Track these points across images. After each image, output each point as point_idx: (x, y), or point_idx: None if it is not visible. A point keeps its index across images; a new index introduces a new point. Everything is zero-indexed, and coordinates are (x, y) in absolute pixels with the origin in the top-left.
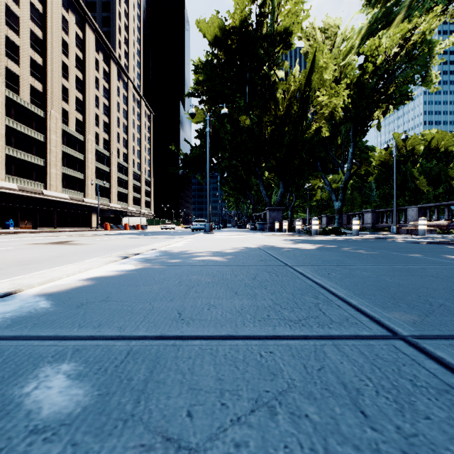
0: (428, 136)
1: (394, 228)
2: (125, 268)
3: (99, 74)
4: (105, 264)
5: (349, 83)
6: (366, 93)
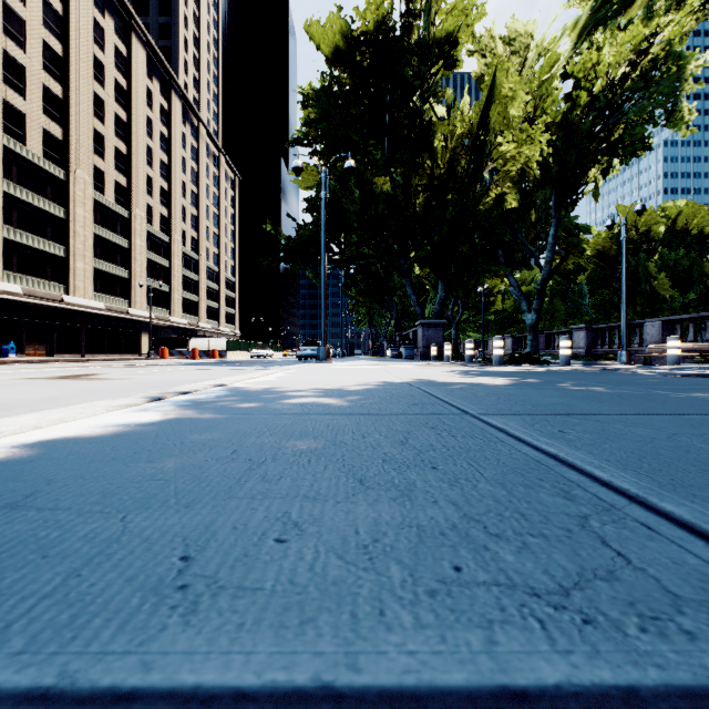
0: (672, 211)
1: (622, 354)
2: (140, 419)
3: (153, 112)
4: (105, 412)
5: (549, 124)
6: (577, 139)
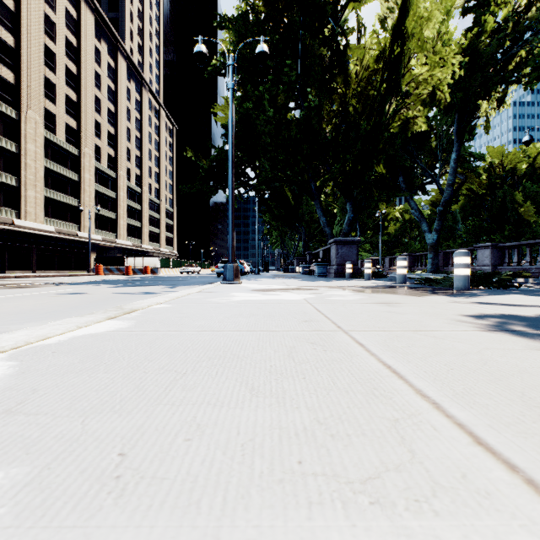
0: (533, 151)
1: None
2: None
3: (101, 69)
4: None
5: None
6: (482, 64)
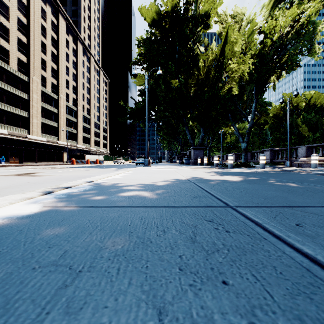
0: (308, 96)
1: (288, 162)
2: (24, 212)
3: (69, 50)
4: (8, 205)
5: (252, 55)
6: (265, 61)
